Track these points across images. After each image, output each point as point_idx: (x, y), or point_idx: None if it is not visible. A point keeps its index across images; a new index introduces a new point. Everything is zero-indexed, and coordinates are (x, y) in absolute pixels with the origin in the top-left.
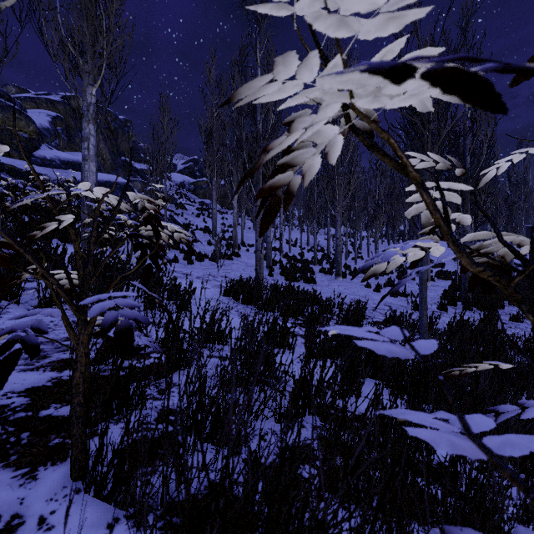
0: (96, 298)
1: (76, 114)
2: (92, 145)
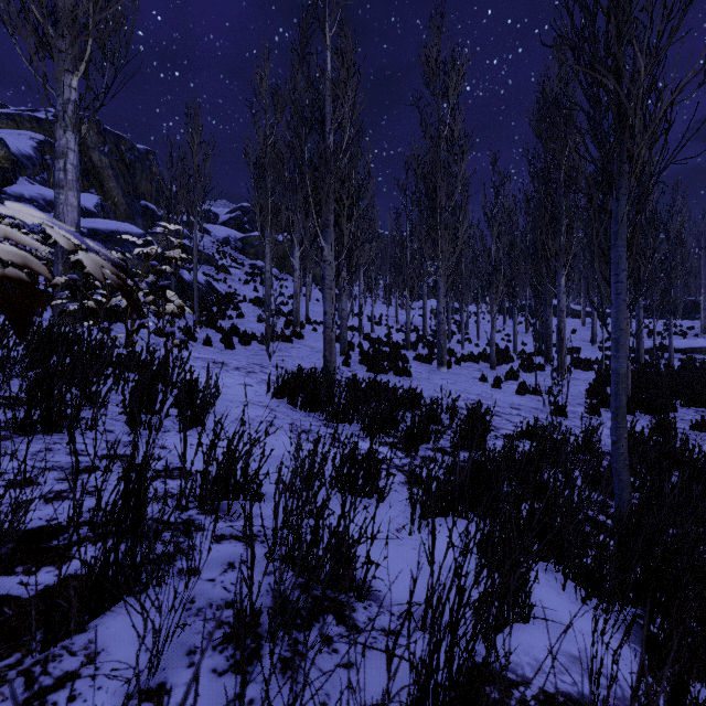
0: None
1: None
2: (71, 165)
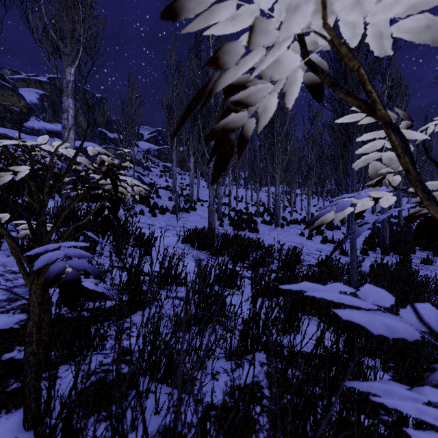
0: (44, 248)
1: (60, 92)
2: (70, 116)
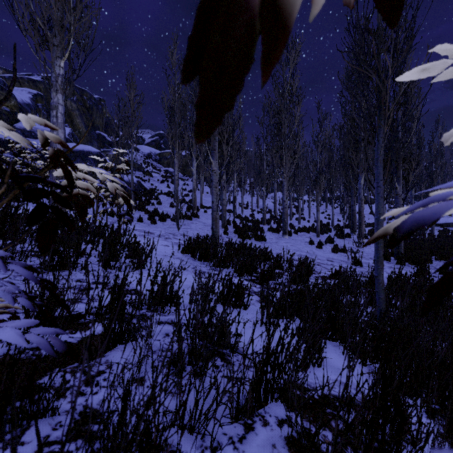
0: None
1: None
2: (60, 113)
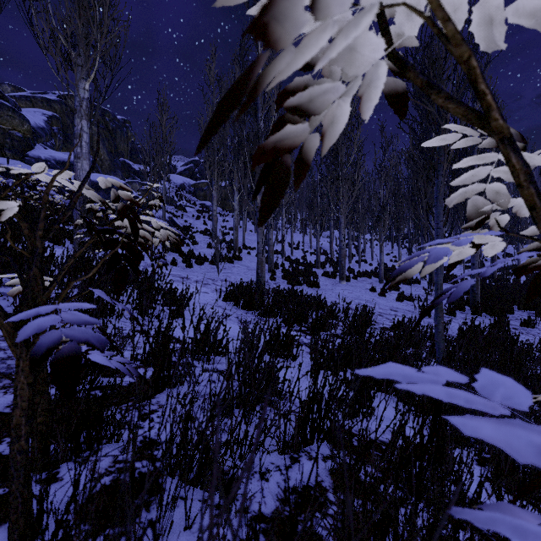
0: (34, 312)
1: (73, 114)
2: (85, 142)
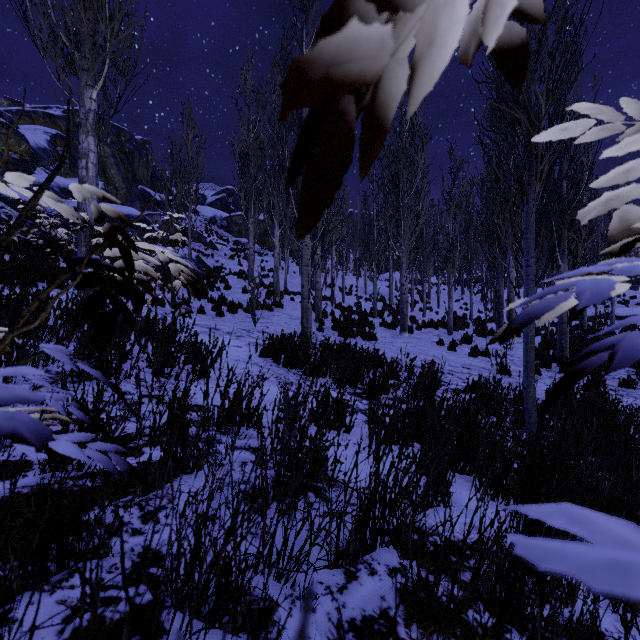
0: None
1: None
2: (91, 164)
